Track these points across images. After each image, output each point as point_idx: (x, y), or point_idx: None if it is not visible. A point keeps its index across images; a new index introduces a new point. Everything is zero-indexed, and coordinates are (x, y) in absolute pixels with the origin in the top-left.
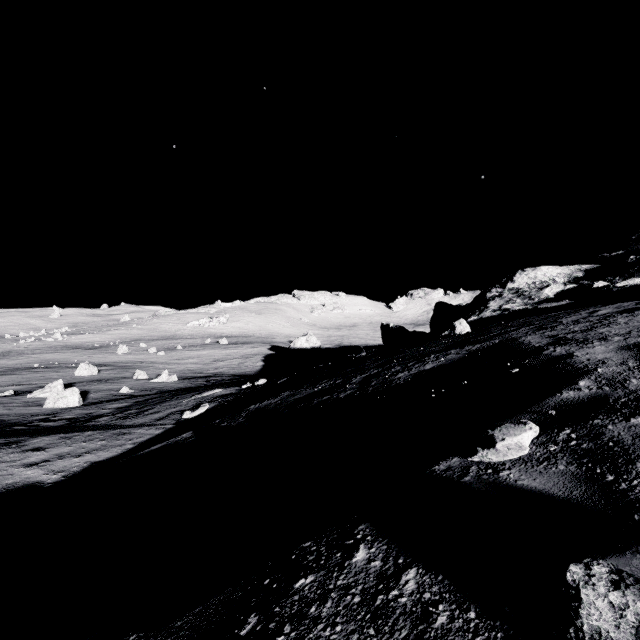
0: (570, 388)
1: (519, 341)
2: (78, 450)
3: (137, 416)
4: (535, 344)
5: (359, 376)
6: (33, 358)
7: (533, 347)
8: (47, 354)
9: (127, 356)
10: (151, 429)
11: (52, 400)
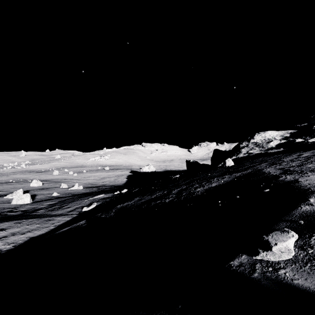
0: (305, 203)
1: (263, 171)
2: (23, 230)
3: (58, 209)
4: (273, 173)
5: (176, 189)
6: (10, 177)
7: (272, 175)
8: (17, 175)
9: (58, 176)
10: (65, 217)
11: (15, 200)
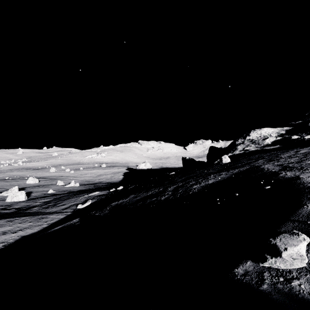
0: None
1: (261, 168)
2: (15, 228)
3: (53, 207)
4: (272, 170)
5: (172, 186)
6: (6, 174)
7: (271, 171)
8: (14, 172)
9: (54, 173)
10: (59, 215)
11: (10, 197)
